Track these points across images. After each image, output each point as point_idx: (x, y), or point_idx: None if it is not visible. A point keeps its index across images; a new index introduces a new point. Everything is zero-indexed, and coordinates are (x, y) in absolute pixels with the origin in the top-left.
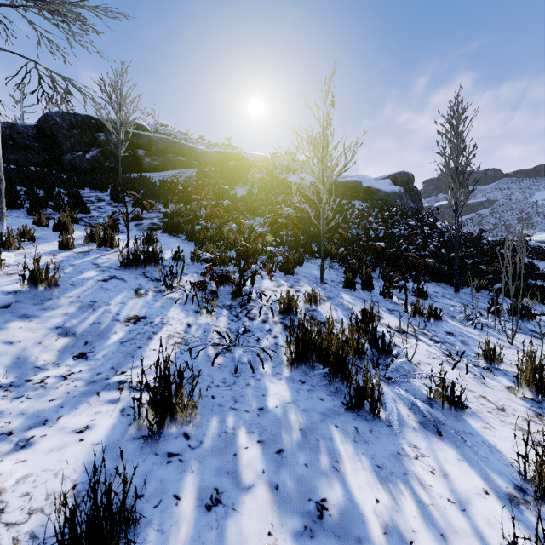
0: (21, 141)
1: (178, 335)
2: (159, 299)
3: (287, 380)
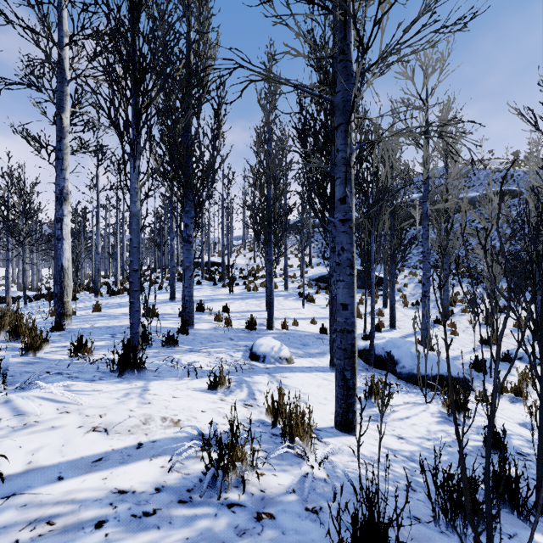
0: None
1: None
2: None
3: None
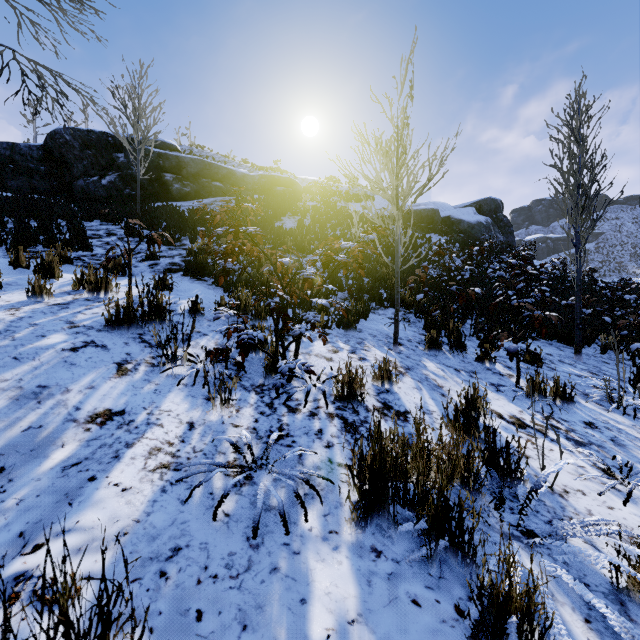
0: (24, 165)
1: (167, 449)
2: (154, 377)
3: (348, 549)
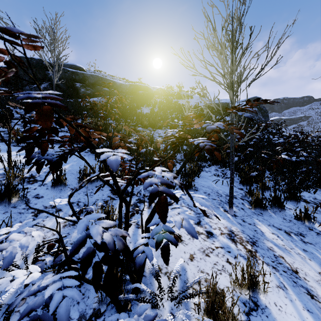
0: None
1: None
2: None
3: None
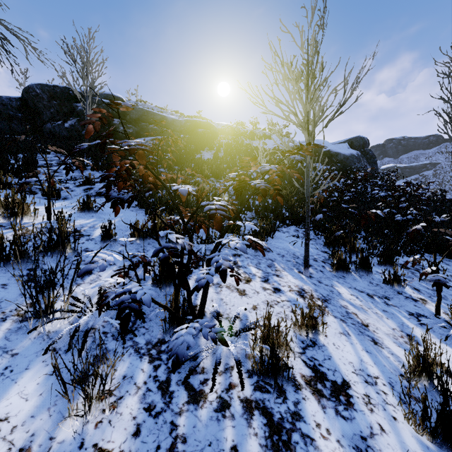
0: (5, 112)
1: None
2: (16, 341)
3: None
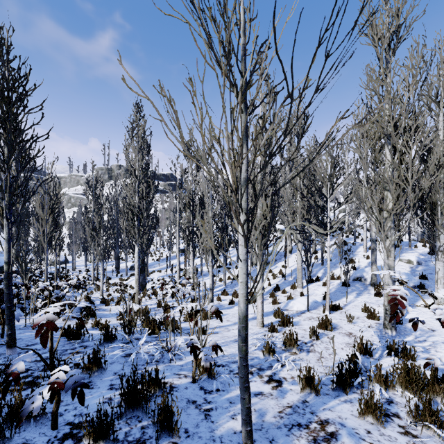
0: None
1: None
2: None
3: None
